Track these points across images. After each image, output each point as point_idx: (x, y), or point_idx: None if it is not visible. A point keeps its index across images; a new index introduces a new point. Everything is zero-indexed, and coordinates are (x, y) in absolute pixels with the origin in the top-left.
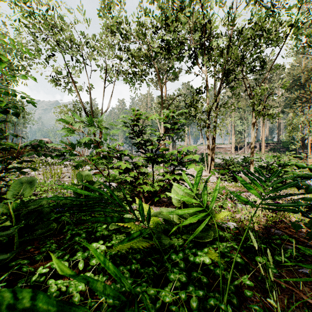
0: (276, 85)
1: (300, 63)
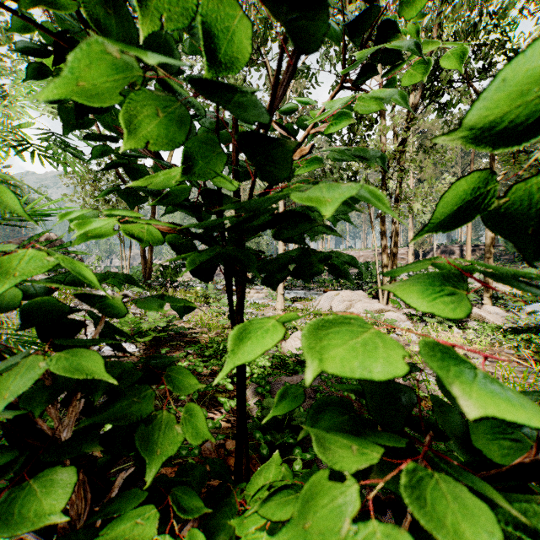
0: None
1: None
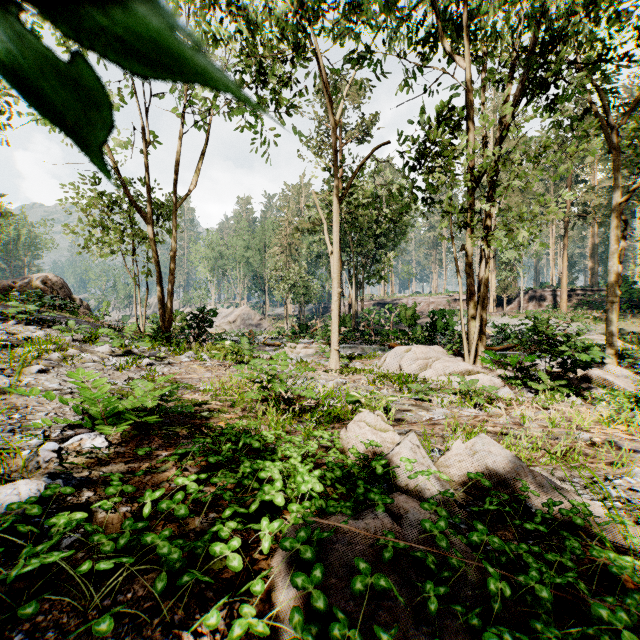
0: (588, 160)
1: None
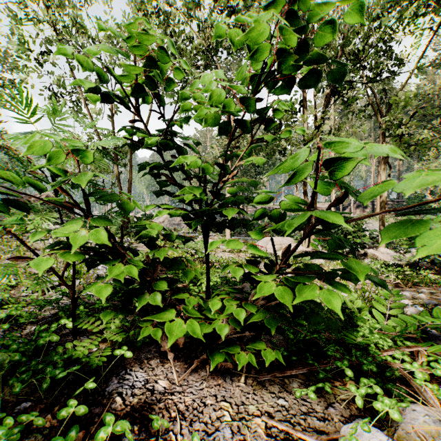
0: None
1: (433, 82)
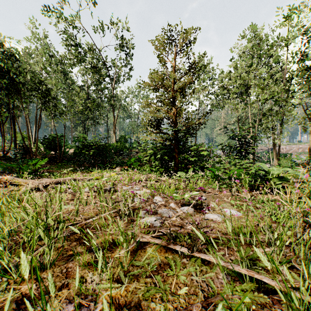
0: None
1: None
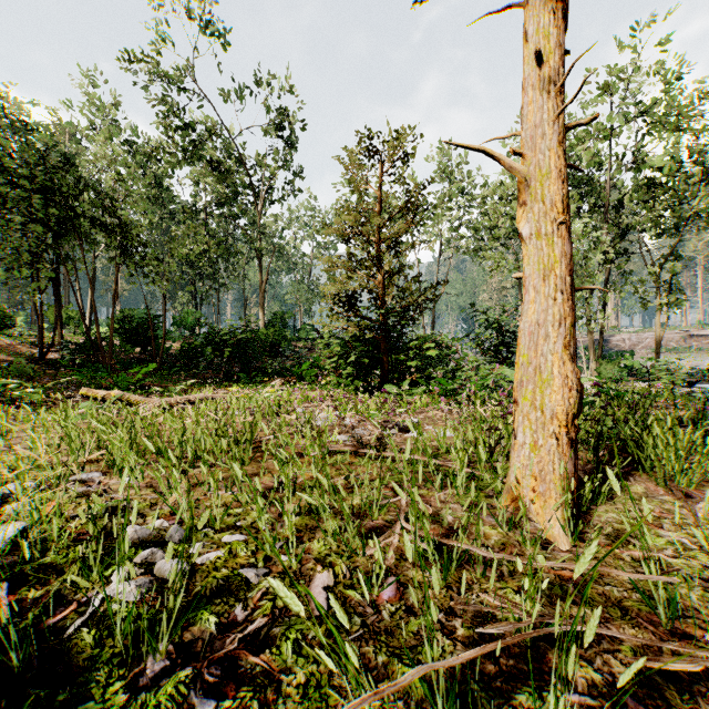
0: None
1: None
